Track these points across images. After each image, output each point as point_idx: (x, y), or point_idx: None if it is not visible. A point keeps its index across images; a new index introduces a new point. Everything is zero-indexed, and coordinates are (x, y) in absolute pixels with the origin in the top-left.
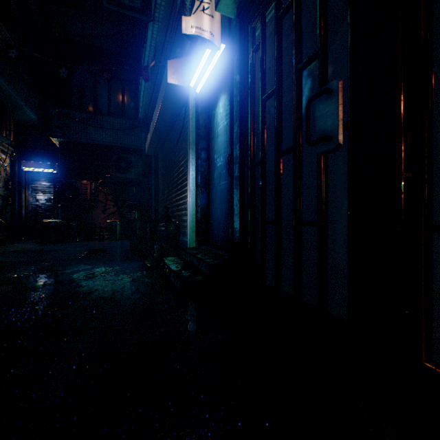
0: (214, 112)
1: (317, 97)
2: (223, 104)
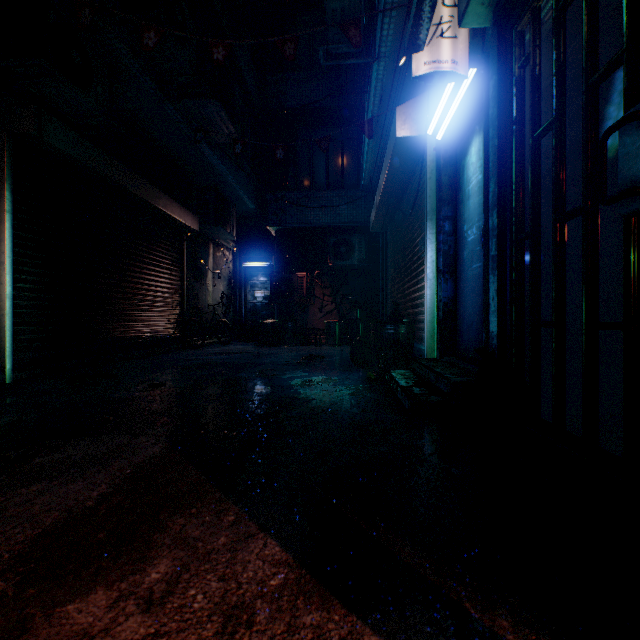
0: (463, 163)
1: (618, 128)
2: (476, 149)
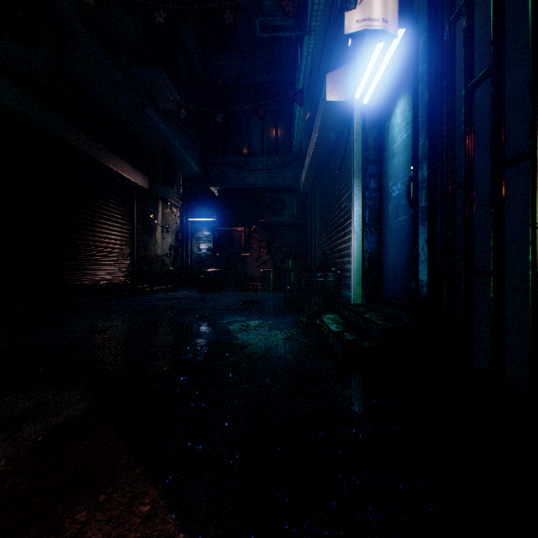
0: (387, 124)
1: None
2: (401, 110)
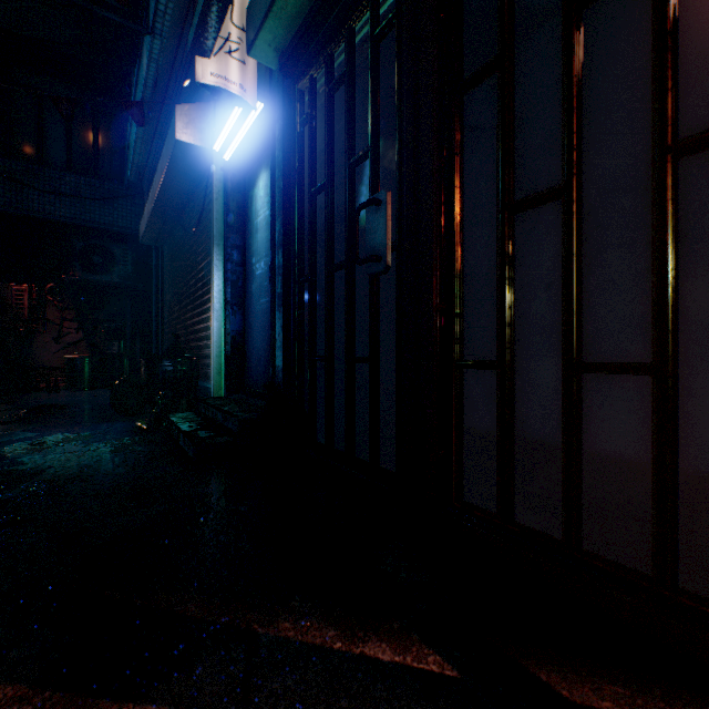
0: (252, 193)
1: (366, 207)
2: (264, 184)
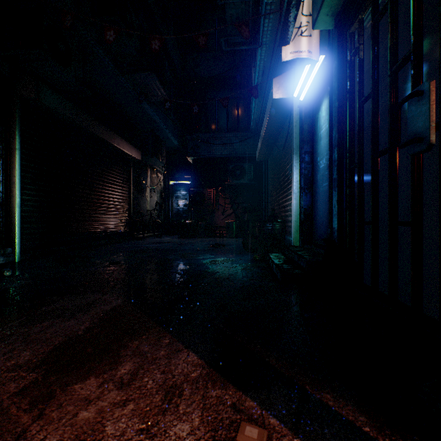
0: (317, 116)
1: (407, 101)
2: (325, 107)
